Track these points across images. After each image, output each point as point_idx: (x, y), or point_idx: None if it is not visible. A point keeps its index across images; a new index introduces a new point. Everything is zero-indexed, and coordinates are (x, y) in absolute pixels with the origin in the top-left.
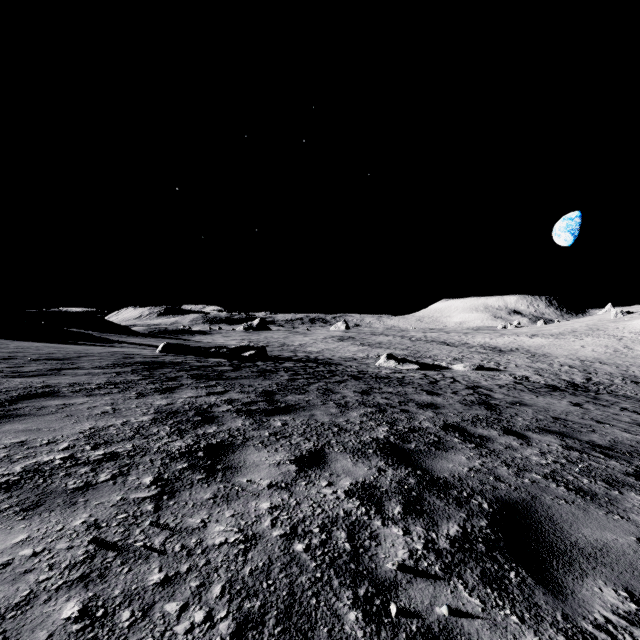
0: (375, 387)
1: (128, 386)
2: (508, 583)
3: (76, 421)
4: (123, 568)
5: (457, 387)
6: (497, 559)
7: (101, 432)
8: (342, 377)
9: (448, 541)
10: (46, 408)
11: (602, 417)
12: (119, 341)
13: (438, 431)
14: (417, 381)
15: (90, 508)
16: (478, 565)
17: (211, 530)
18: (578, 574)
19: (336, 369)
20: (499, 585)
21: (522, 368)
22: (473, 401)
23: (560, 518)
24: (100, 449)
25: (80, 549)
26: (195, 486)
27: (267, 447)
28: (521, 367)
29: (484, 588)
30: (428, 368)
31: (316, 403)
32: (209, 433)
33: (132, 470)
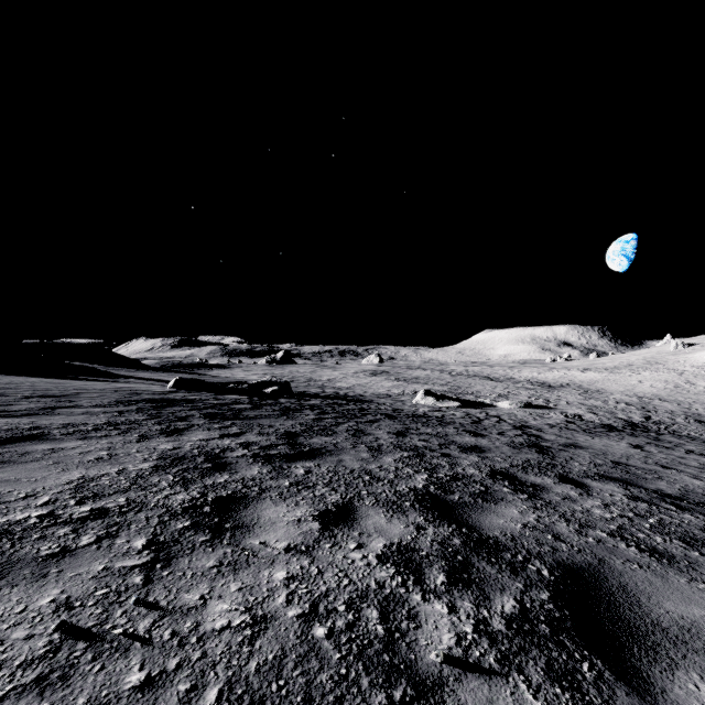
0: (412, 427)
1: (130, 427)
2: (581, 679)
3: (63, 469)
4: (93, 665)
5: (503, 427)
6: (565, 645)
7: (91, 483)
8: (375, 416)
9: (503, 621)
10: (30, 454)
11: (667, 461)
12: (126, 376)
13: (485, 479)
14: (458, 420)
15: (63, 581)
16: (542, 654)
17: (211, 610)
18: (666, 665)
19: (368, 407)
20: (570, 682)
21: (574, 405)
22: (522, 443)
23: (635, 588)
24: (87, 504)
25: (42, 639)
26: (196, 551)
27: (286, 500)
28: (573, 404)
29: (552, 687)
30: (470, 406)
31: (345, 446)
32: (219, 483)
33: (122, 531)
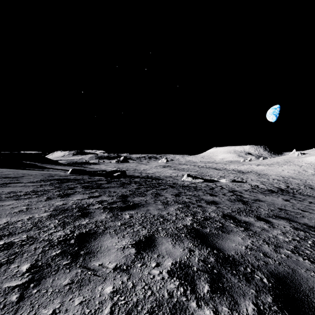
0: (182, 192)
1: (43, 193)
2: None
3: None
4: None
5: (224, 191)
6: None
7: (10, 226)
8: (165, 186)
9: None
10: None
11: (303, 207)
12: (50, 168)
13: (220, 219)
14: (203, 188)
15: None
16: None
17: None
18: None
19: (161, 182)
20: None
21: (254, 181)
22: (234, 199)
23: None
24: (2, 240)
25: None
26: (59, 272)
27: (118, 234)
28: (254, 180)
29: None
30: (208, 181)
31: (150, 202)
32: (82, 224)
33: (17, 258)
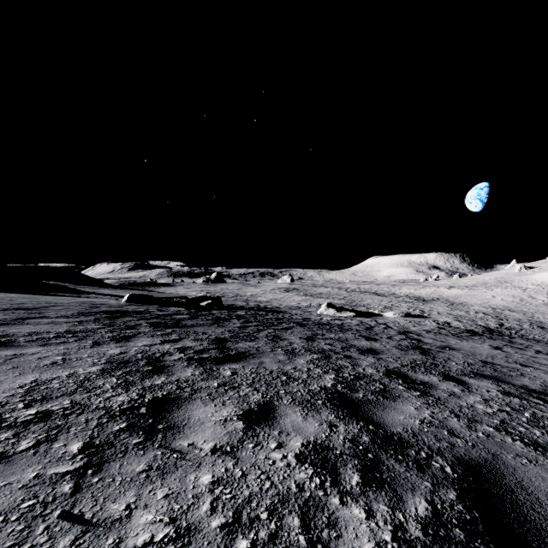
0: (318, 333)
1: (86, 335)
2: None
3: (20, 373)
4: None
5: (390, 332)
6: None
7: (42, 386)
8: (288, 324)
9: (419, 526)
10: None
11: (524, 360)
12: (90, 292)
13: (382, 378)
14: (355, 327)
15: None
16: None
17: (135, 522)
18: None
19: (283, 317)
20: None
21: (443, 315)
22: (407, 346)
23: (531, 484)
24: (33, 407)
25: None
26: (128, 454)
27: (214, 400)
28: (442, 314)
29: None
30: (363, 315)
31: (265, 350)
32: (156, 385)
33: (61, 434)
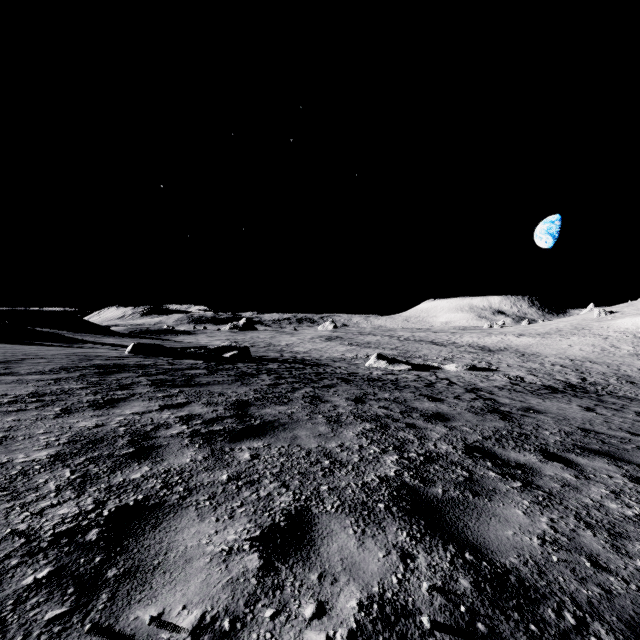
0: (369, 392)
1: (57, 398)
2: None
3: None
4: None
5: (457, 390)
6: None
7: None
8: (331, 380)
9: None
10: None
11: (629, 426)
12: (89, 341)
13: (463, 458)
14: (413, 384)
15: None
16: None
17: None
18: None
19: (324, 371)
20: None
21: (514, 368)
22: (482, 408)
23: None
24: None
25: None
26: None
27: (218, 508)
28: (513, 367)
29: None
30: (420, 368)
31: (301, 417)
32: (131, 481)
33: None
